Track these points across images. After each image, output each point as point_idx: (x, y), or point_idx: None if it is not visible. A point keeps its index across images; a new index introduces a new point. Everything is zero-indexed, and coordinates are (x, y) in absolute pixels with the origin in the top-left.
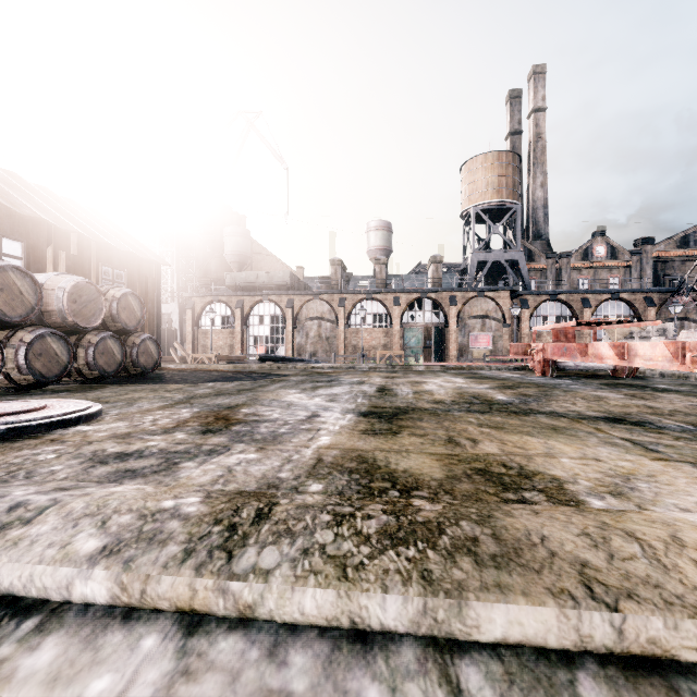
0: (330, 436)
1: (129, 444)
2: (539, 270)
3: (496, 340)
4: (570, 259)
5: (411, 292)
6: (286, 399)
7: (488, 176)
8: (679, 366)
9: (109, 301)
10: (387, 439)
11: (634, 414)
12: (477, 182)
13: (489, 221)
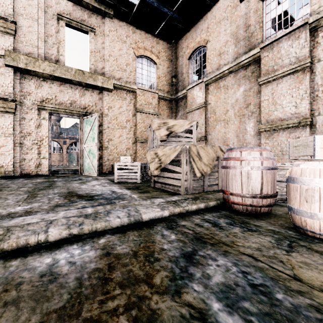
0: None
1: None
2: None
3: None
4: None
5: (71, 139)
6: None
7: None
8: None
9: None
10: None
11: None
12: None
13: None
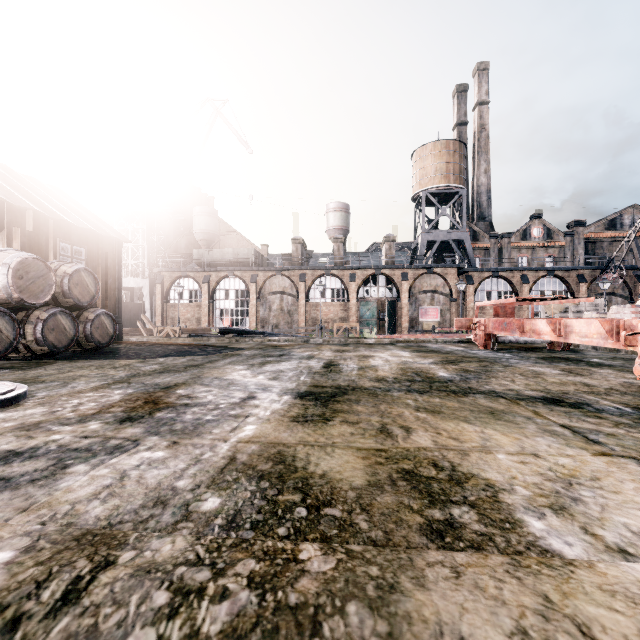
0: (256, 424)
1: (28, 439)
2: (483, 249)
3: (443, 313)
4: (510, 239)
5: (366, 268)
6: (230, 376)
7: (437, 163)
8: (613, 343)
9: (60, 277)
10: (316, 428)
11: (571, 393)
12: (427, 168)
13: (438, 204)
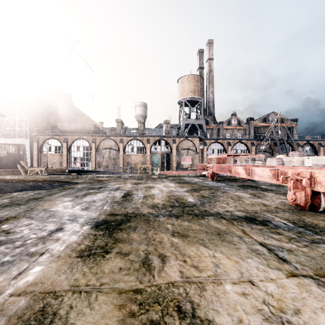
0: (44, 264)
1: None
2: (211, 129)
3: (193, 159)
4: (223, 125)
5: (155, 137)
6: (55, 208)
7: (189, 85)
8: (275, 181)
9: None
10: (93, 265)
11: (259, 212)
12: (185, 87)
13: (190, 106)
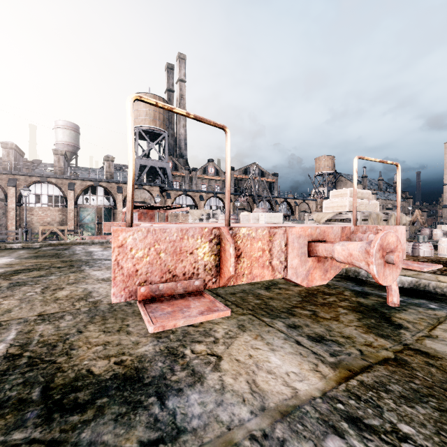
0: None
1: None
2: (181, 176)
3: None
4: (197, 172)
5: (85, 180)
6: None
7: (147, 109)
8: None
9: None
10: None
11: (4, 327)
12: (140, 111)
13: (148, 139)
